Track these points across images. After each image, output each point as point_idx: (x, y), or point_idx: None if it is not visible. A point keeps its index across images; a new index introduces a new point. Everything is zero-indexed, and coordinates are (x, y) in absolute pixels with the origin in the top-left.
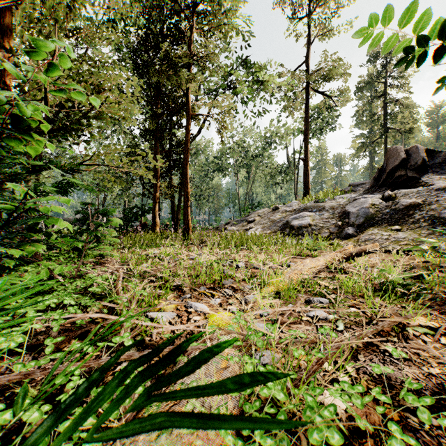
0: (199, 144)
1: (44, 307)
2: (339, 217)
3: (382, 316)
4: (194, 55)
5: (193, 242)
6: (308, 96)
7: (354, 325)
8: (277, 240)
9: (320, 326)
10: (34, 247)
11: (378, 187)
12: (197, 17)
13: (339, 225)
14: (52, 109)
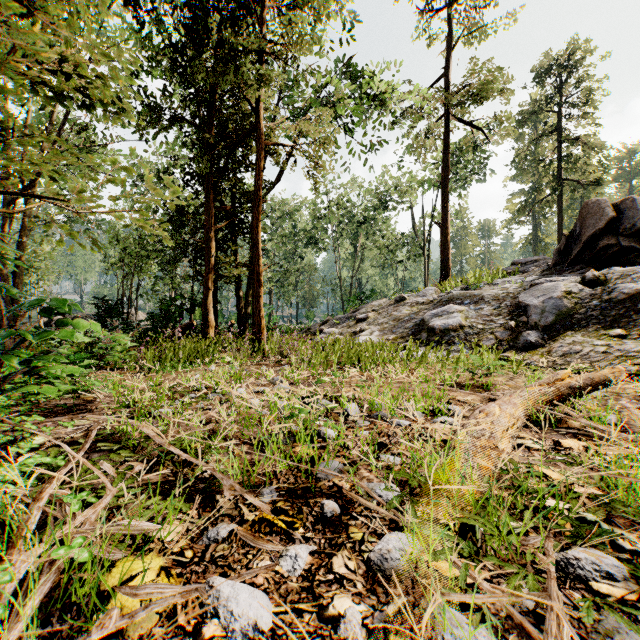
0: (282, 204)
1: None
2: (510, 314)
3: None
4: (268, 42)
5: (268, 356)
6: (448, 128)
7: None
8: (411, 354)
9: None
10: None
11: (567, 264)
12: None
13: (511, 327)
14: None
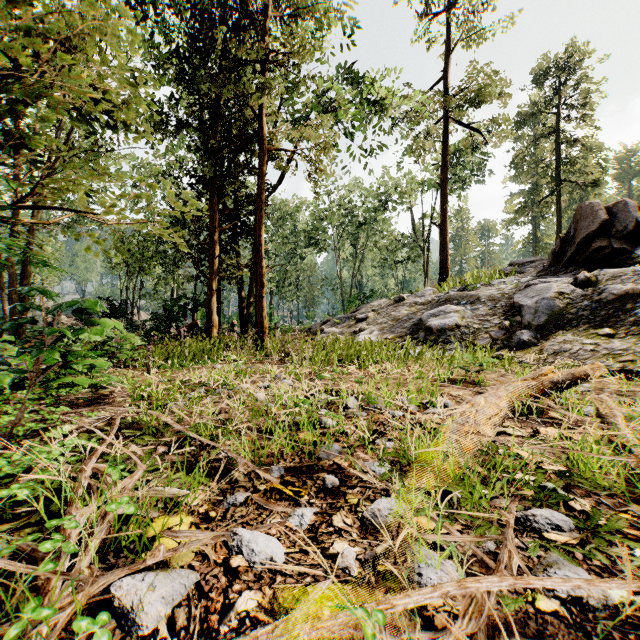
0: (283, 204)
1: None
2: (505, 314)
3: None
4: (271, 51)
5: (270, 354)
6: (446, 130)
7: None
8: (408, 352)
9: None
10: None
11: (561, 265)
12: None
13: (505, 326)
14: None
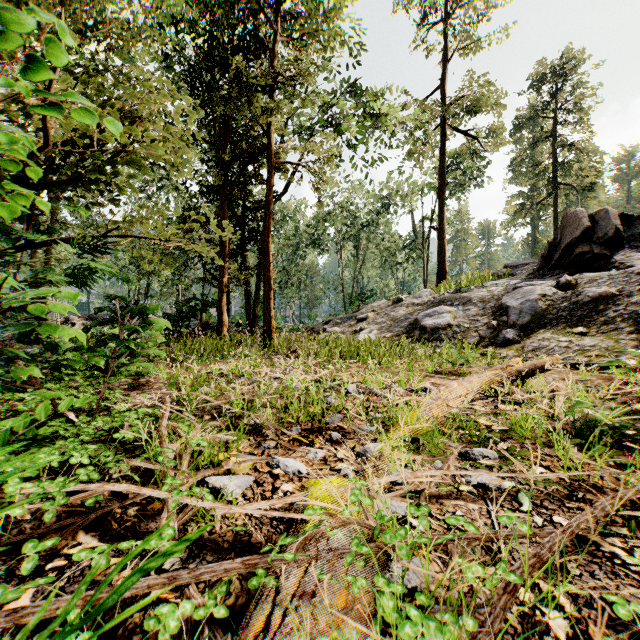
0: (286, 207)
1: (36, 472)
2: (493, 314)
3: (589, 482)
4: (279, 74)
5: (277, 351)
6: (444, 137)
7: (547, 501)
8: (403, 349)
9: (491, 503)
10: (17, 373)
11: (548, 269)
12: (283, 19)
13: (493, 326)
14: (55, 148)
